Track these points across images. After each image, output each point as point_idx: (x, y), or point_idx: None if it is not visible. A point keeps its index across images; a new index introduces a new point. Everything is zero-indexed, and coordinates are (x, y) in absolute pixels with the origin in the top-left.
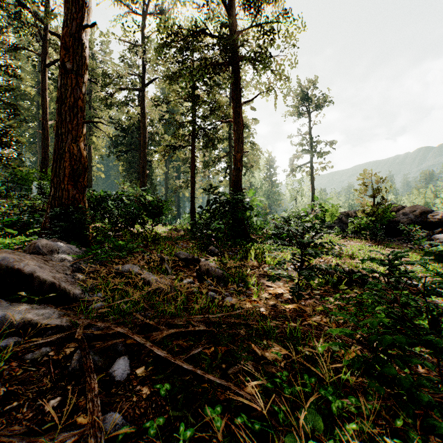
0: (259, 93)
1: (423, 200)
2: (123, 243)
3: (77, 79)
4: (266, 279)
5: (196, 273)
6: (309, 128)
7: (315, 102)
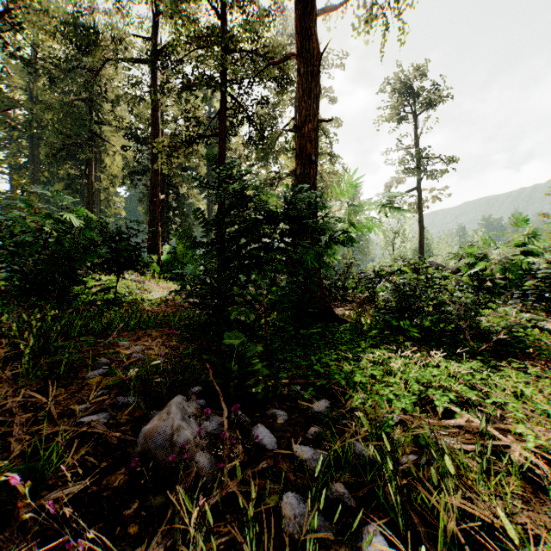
0: None
1: None
2: None
3: None
4: None
5: None
6: (415, 138)
7: (426, 98)
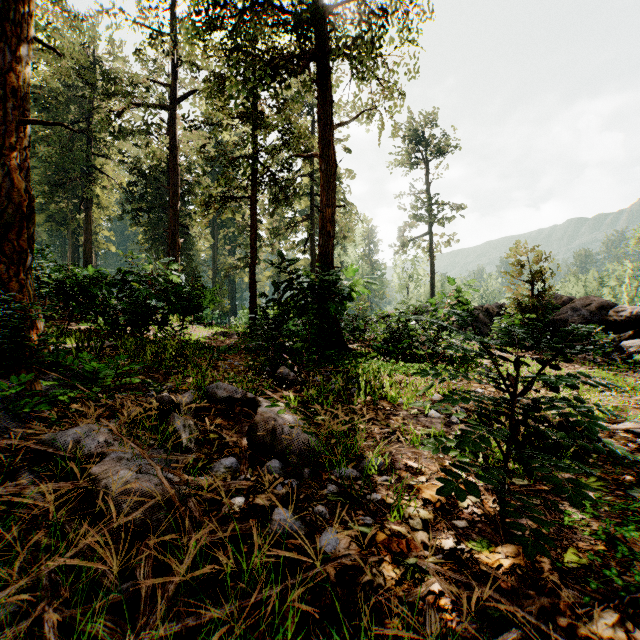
0: (362, 111)
1: (583, 290)
2: (102, 367)
3: (5, 30)
4: (401, 449)
5: (248, 437)
6: (427, 183)
7: (437, 146)
